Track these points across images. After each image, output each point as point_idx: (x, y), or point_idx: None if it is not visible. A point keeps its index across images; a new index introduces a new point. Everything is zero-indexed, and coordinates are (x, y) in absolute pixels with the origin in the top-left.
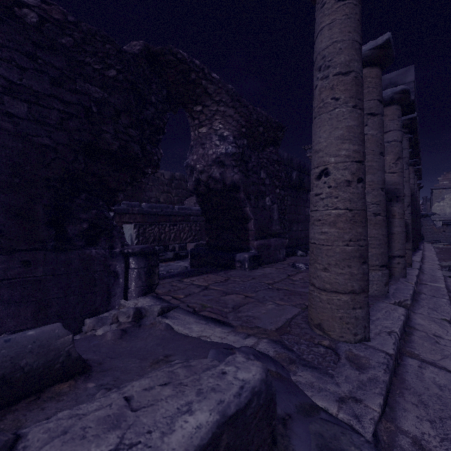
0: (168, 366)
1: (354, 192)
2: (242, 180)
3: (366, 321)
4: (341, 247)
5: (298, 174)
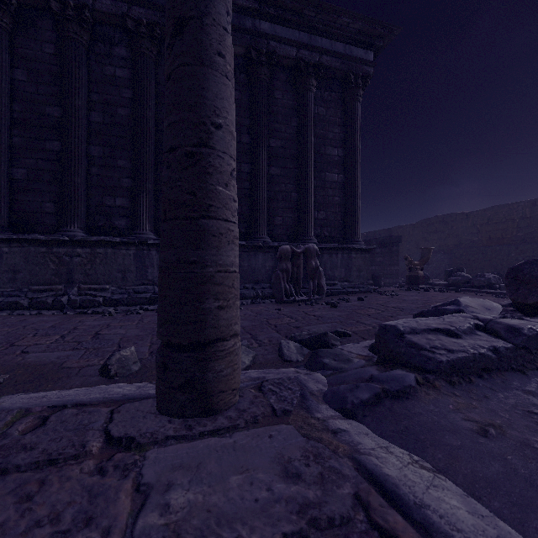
0: (447, 354)
1: None
2: None
3: None
4: None
5: None
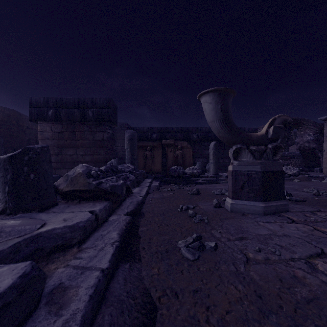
0: None
1: None
2: (317, 146)
3: None
4: (326, 161)
5: None
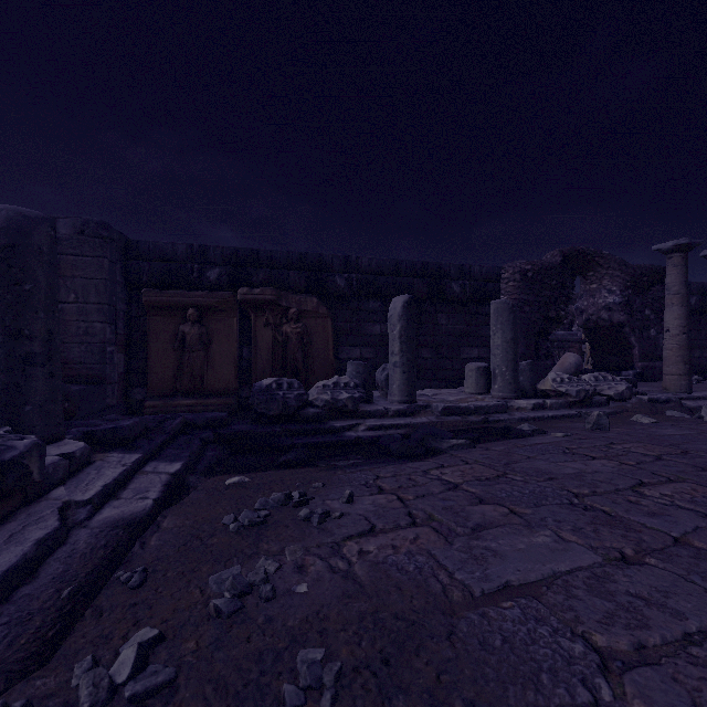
0: None
1: (680, 338)
2: (627, 319)
3: (686, 386)
4: (674, 358)
5: (699, 298)
